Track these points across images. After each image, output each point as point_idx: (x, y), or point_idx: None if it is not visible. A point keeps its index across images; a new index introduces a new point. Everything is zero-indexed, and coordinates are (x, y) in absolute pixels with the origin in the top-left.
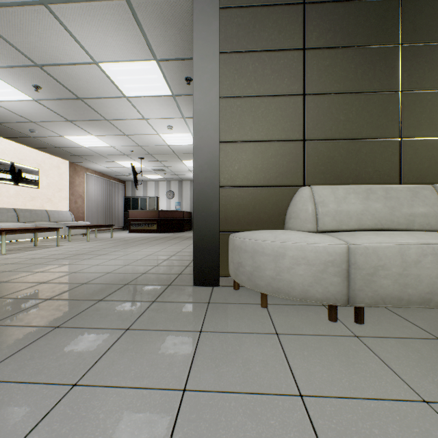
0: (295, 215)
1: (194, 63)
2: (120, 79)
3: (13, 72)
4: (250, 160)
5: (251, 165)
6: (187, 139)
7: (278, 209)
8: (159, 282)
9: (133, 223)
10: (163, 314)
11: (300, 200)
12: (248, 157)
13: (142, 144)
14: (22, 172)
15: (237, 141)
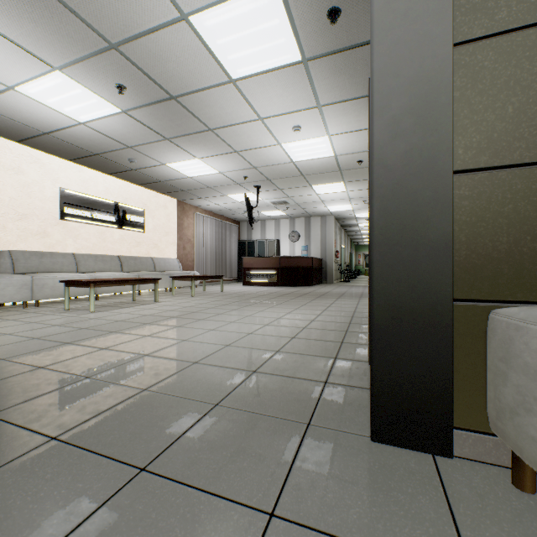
0: None
1: None
2: (221, 43)
3: (89, 67)
4: None
5: None
6: (322, 148)
7: None
8: (283, 407)
9: (248, 273)
10: None
11: None
12: None
13: (258, 164)
14: (127, 213)
15: (514, 27)
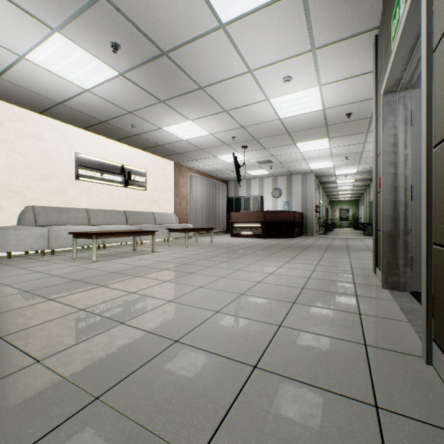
0: None
1: None
2: None
3: (84, 24)
4: None
5: None
6: (310, 101)
7: None
8: None
9: (235, 226)
10: None
11: None
12: None
13: (246, 123)
14: (132, 174)
15: None
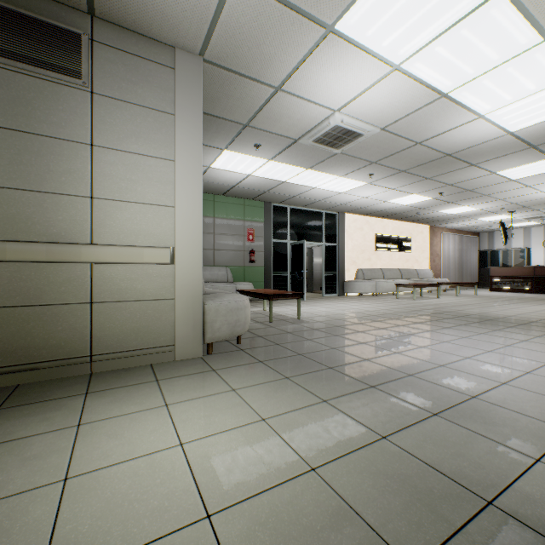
0: None
1: None
2: (510, 174)
3: (431, 191)
4: None
5: None
6: None
7: None
8: None
9: (495, 281)
10: None
11: None
12: None
13: (517, 201)
14: (401, 241)
15: None
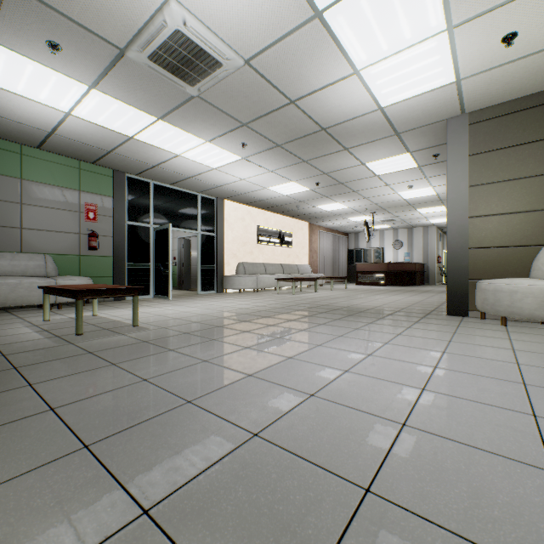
0: (536, 267)
1: (447, 167)
2: (376, 167)
3: (308, 179)
4: (495, 228)
5: (496, 232)
6: (426, 192)
7: (522, 263)
8: (419, 312)
9: (360, 276)
10: (432, 321)
11: (542, 257)
12: (493, 226)
13: (378, 202)
14: (284, 236)
15: (484, 215)
